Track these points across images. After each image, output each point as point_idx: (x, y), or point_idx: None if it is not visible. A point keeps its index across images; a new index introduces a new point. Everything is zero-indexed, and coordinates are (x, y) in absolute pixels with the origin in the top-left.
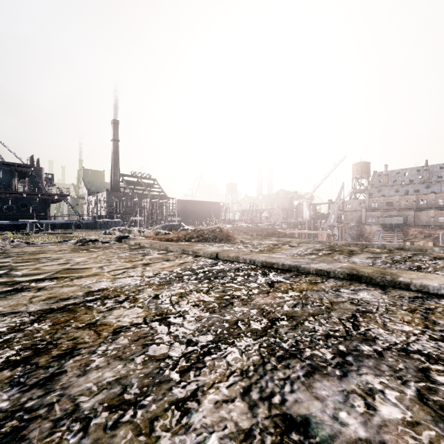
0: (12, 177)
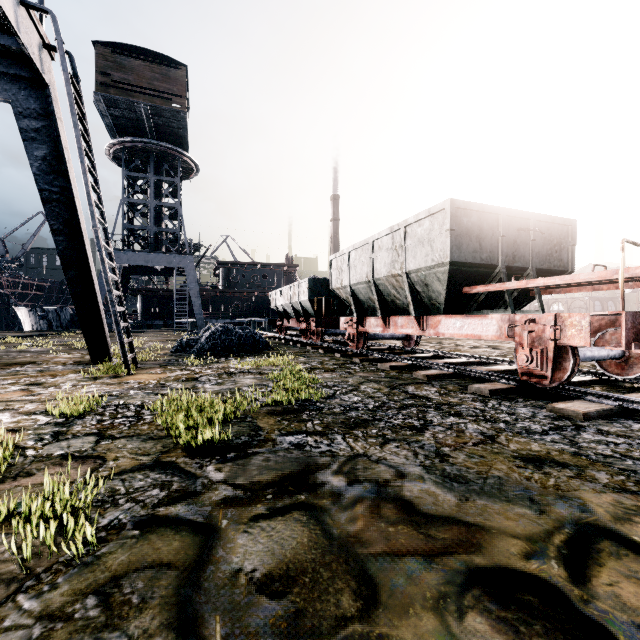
0: (282, 278)
